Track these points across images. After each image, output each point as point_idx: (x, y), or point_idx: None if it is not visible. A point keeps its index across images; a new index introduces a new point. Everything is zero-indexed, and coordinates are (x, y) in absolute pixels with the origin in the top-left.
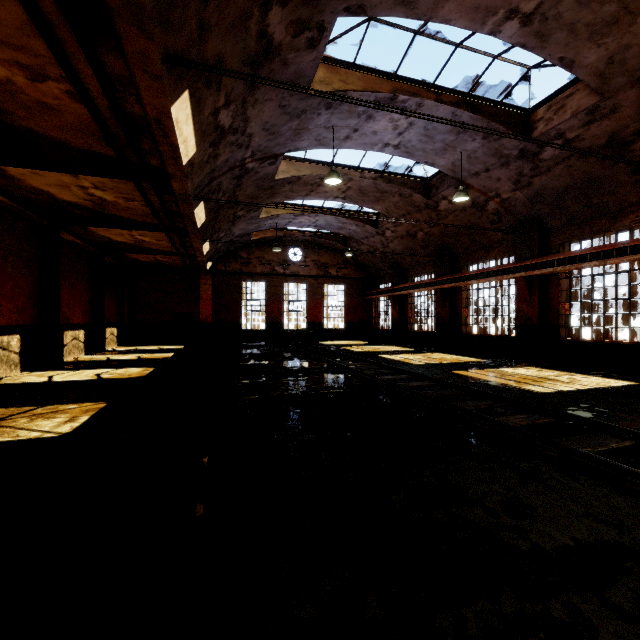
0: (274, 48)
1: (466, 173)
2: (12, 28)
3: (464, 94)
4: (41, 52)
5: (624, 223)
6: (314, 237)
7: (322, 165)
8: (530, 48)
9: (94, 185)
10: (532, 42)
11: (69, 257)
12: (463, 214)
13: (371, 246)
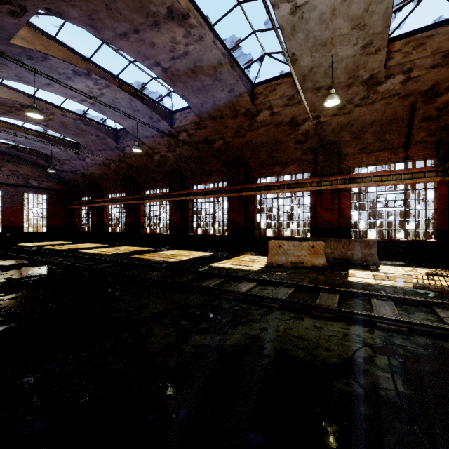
0: None
1: (141, 135)
2: None
3: (137, 90)
4: None
5: (212, 179)
6: (12, 149)
7: (23, 94)
8: (168, 84)
9: None
10: (169, 81)
11: None
12: (141, 158)
13: (73, 167)
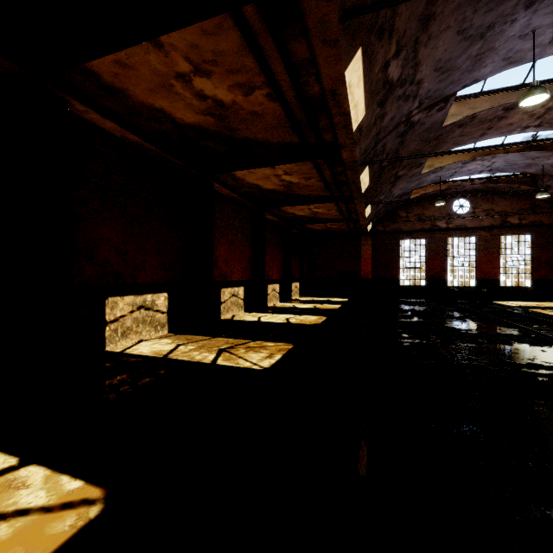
0: None
1: None
2: (233, 55)
3: None
4: (250, 67)
5: None
6: (486, 184)
7: (507, 92)
8: None
9: (284, 172)
10: None
11: (270, 231)
12: None
13: None
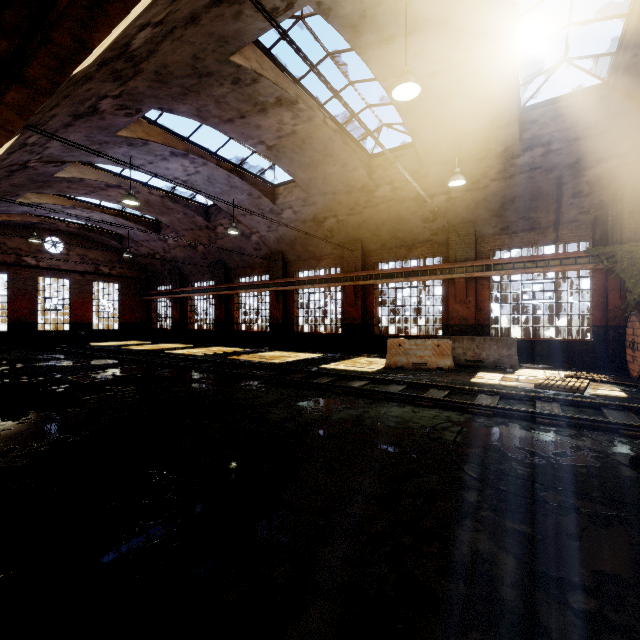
0: (98, 111)
1: (237, 212)
2: None
3: (236, 165)
4: None
5: (323, 264)
6: (82, 230)
7: (109, 174)
8: (272, 160)
9: None
10: (273, 158)
11: None
12: (235, 239)
13: (152, 249)
